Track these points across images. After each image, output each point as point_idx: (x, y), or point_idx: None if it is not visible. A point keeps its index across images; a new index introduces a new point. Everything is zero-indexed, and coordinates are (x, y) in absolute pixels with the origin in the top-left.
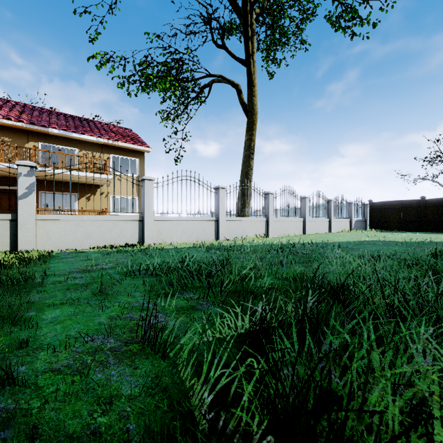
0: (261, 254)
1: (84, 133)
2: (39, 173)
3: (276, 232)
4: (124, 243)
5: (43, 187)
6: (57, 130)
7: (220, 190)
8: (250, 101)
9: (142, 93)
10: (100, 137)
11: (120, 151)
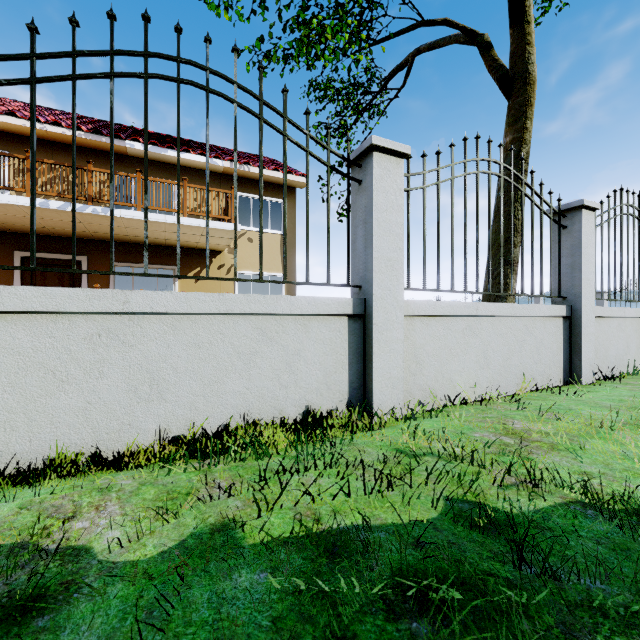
0: None
1: (189, 149)
2: (102, 221)
3: None
4: (297, 412)
5: (118, 256)
6: (140, 144)
7: (582, 215)
8: (520, 56)
9: (296, 60)
10: (217, 158)
11: (253, 187)
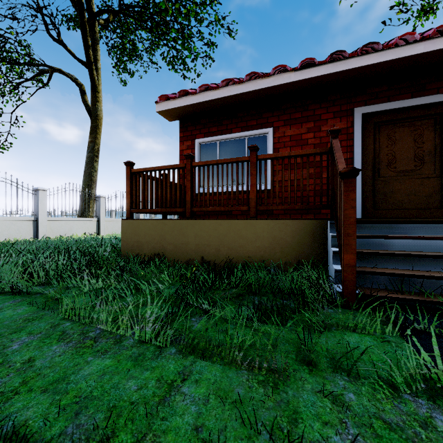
0: (39, 243)
1: None
2: None
3: (109, 231)
4: None
5: None
6: None
7: (40, 192)
8: (94, 105)
9: None
10: None
11: None
